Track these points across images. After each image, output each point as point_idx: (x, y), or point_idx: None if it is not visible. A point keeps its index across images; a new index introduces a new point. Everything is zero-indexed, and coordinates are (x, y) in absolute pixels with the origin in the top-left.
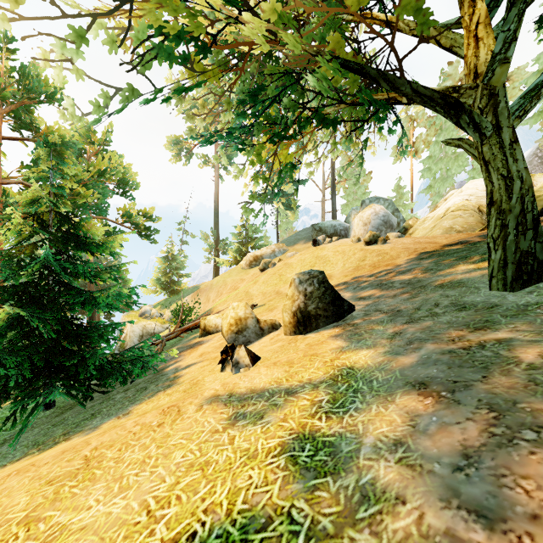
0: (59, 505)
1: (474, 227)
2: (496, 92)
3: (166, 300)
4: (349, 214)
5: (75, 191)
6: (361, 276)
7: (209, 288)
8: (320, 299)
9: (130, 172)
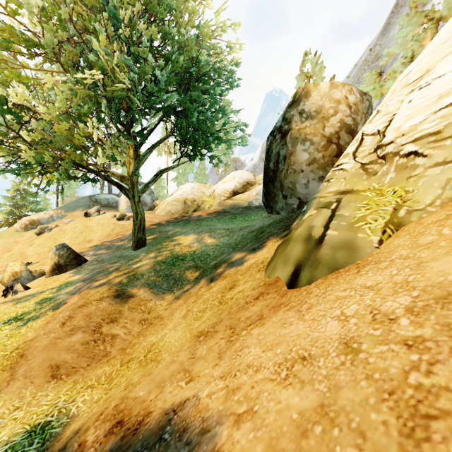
0: None
1: (180, 211)
2: (134, 184)
3: None
4: None
5: None
6: (107, 241)
7: None
8: (67, 257)
9: None
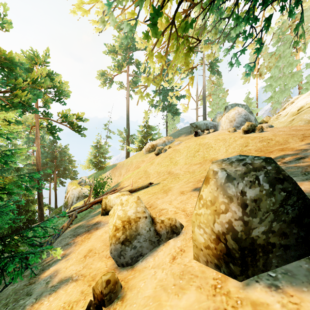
0: None
1: None
2: None
3: (96, 173)
4: (215, 116)
5: (15, 94)
6: None
7: (122, 166)
8: (275, 215)
9: (63, 85)
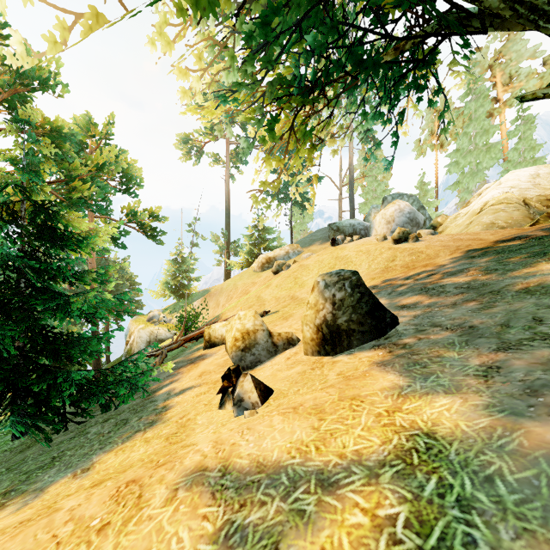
0: None
1: (521, 223)
2: None
3: (175, 305)
4: (369, 212)
5: (71, 186)
6: (394, 278)
7: (219, 291)
8: (353, 309)
9: (133, 168)
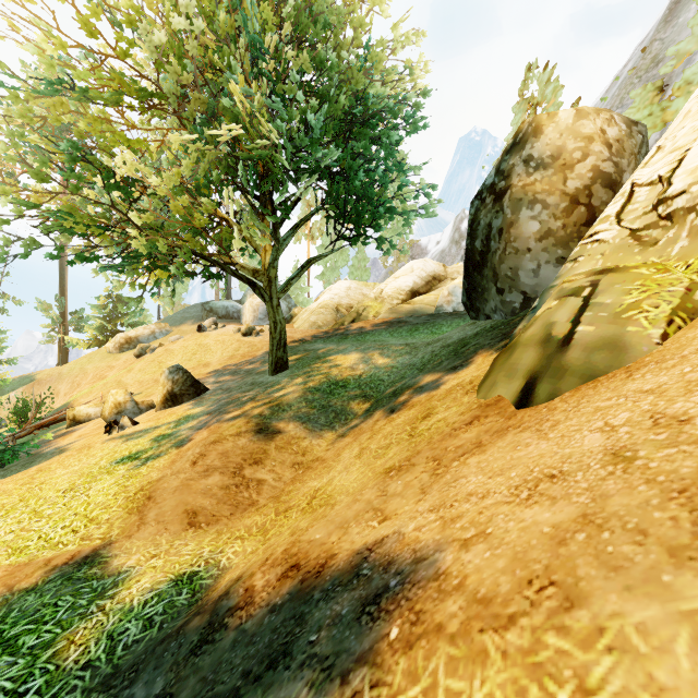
0: (40, 478)
1: (330, 323)
2: (272, 280)
3: None
4: (246, 294)
5: None
6: (230, 365)
7: (57, 378)
8: (184, 384)
9: None
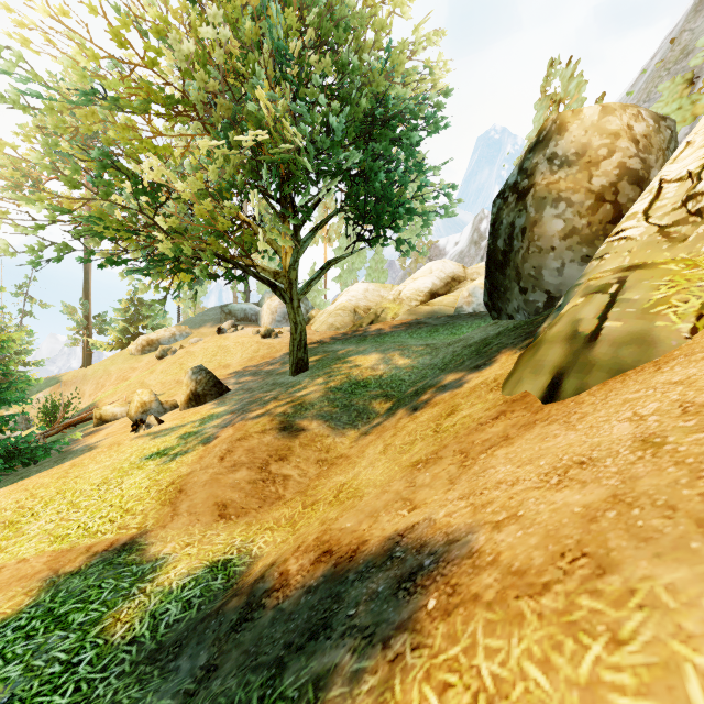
0: (74, 472)
1: (348, 325)
2: (292, 282)
3: None
4: (263, 296)
5: None
6: (250, 366)
7: (82, 379)
8: (207, 384)
9: None
